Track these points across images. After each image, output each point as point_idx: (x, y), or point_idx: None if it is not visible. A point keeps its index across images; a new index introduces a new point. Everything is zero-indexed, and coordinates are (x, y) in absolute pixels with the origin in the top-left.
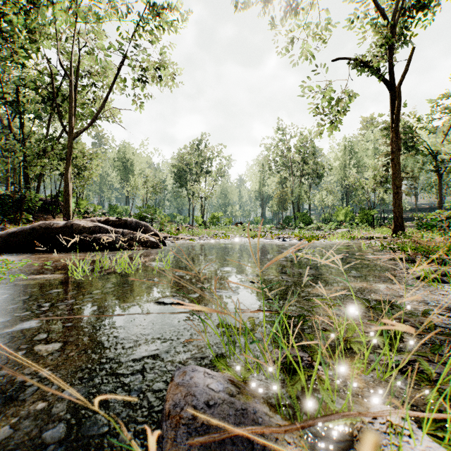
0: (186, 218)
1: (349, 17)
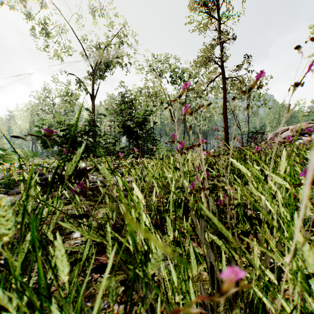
0: None
1: (80, 54)
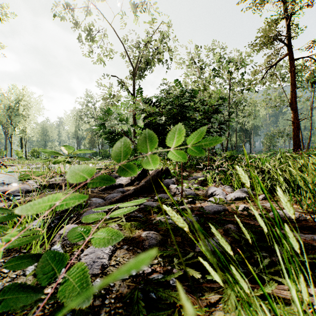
0: (3, 151)
1: (121, 55)
